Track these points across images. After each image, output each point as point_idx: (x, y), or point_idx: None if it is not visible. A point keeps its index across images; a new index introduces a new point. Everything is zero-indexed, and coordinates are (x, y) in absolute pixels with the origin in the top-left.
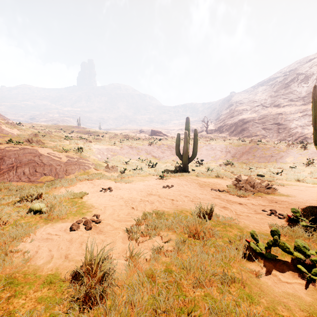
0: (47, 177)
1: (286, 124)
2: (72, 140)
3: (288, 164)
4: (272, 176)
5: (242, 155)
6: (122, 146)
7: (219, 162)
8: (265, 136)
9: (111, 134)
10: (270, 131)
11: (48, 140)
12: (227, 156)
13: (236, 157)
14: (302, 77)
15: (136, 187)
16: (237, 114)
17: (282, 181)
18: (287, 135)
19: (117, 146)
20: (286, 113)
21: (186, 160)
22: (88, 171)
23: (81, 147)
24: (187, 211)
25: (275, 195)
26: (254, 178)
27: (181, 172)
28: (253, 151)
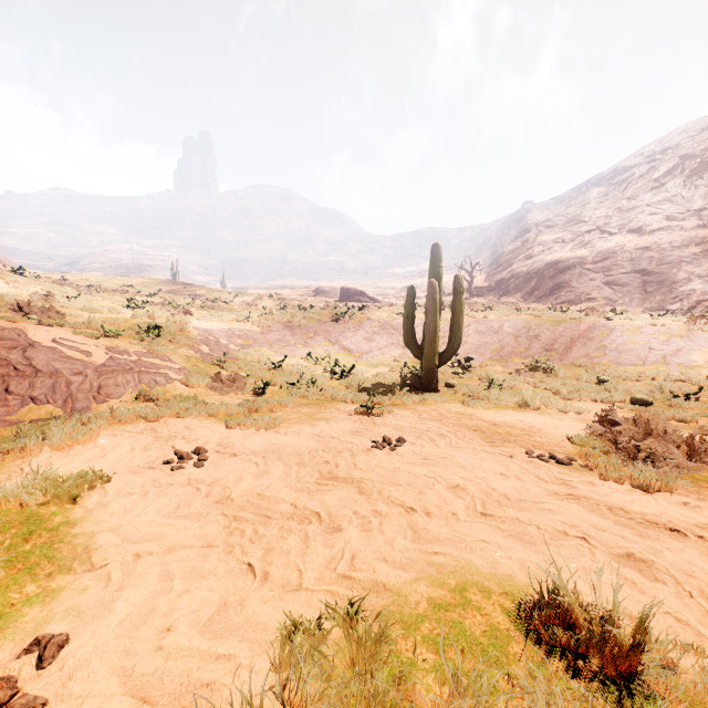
0: (40, 407)
1: (662, 272)
2: (142, 310)
3: (700, 369)
4: (674, 404)
5: (571, 347)
6: (268, 325)
7: (513, 364)
8: (613, 301)
9: (248, 297)
10: (624, 288)
11: (78, 308)
12: (533, 349)
13: (555, 352)
14: (694, 163)
15: (287, 446)
16: (542, 251)
17: None
18: (667, 299)
19: (255, 323)
20: (660, 247)
21: (433, 360)
22: (164, 390)
23: (157, 325)
24: (488, 589)
25: None
26: (625, 408)
27: (418, 392)
28: (599, 335)
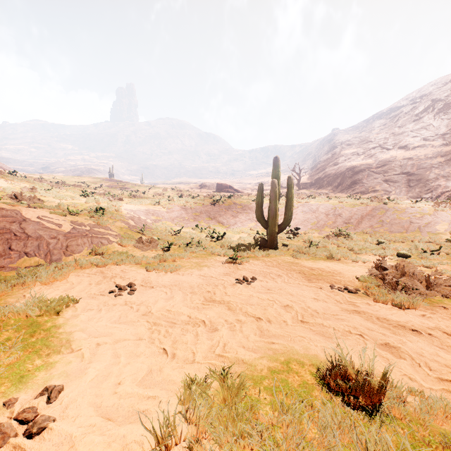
0: (31, 258)
1: (420, 174)
2: (92, 198)
3: (441, 235)
4: (424, 257)
5: (361, 221)
6: (171, 207)
7: (325, 232)
8: (389, 192)
9: (158, 190)
10: (395, 184)
11: (51, 196)
12: (337, 222)
13: (351, 224)
14: (440, 104)
15: (184, 282)
16: (344, 160)
17: (449, 267)
18: (422, 191)
19: (163, 206)
20: (418, 158)
21: (274, 229)
22: (107, 248)
23: (101, 207)
24: (303, 362)
25: None
26: (393, 259)
27: (265, 249)
28: (379, 214)
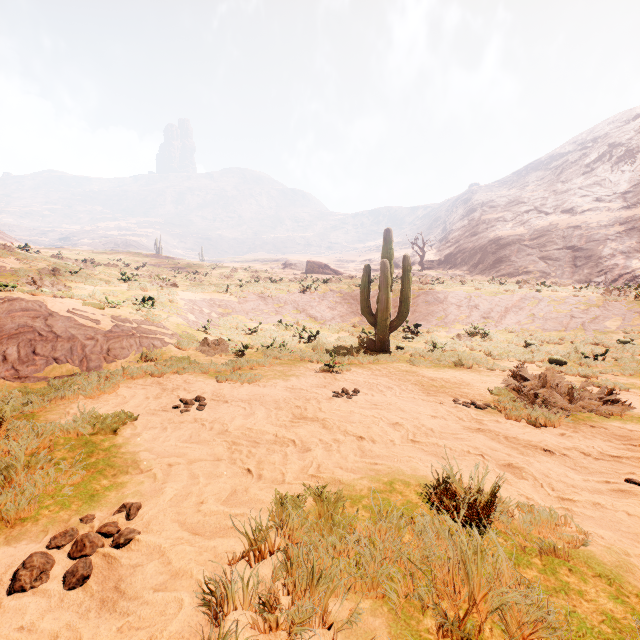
0: (62, 366)
1: (590, 249)
2: (135, 283)
3: (612, 334)
4: (584, 363)
5: (505, 315)
6: (244, 296)
7: (455, 330)
8: (547, 274)
9: (224, 270)
10: (556, 262)
11: (81, 281)
12: (472, 317)
13: (491, 319)
14: (620, 151)
15: (267, 395)
16: (486, 229)
17: (615, 377)
18: (593, 273)
19: (233, 294)
20: (589, 226)
21: (385, 327)
22: (161, 352)
23: (150, 296)
24: (409, 482)
25: (627, 422)
26: (543, 367)
27: (372, 353)
28: (529, 305)
